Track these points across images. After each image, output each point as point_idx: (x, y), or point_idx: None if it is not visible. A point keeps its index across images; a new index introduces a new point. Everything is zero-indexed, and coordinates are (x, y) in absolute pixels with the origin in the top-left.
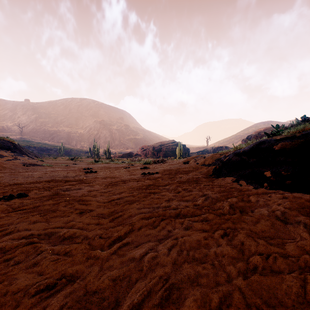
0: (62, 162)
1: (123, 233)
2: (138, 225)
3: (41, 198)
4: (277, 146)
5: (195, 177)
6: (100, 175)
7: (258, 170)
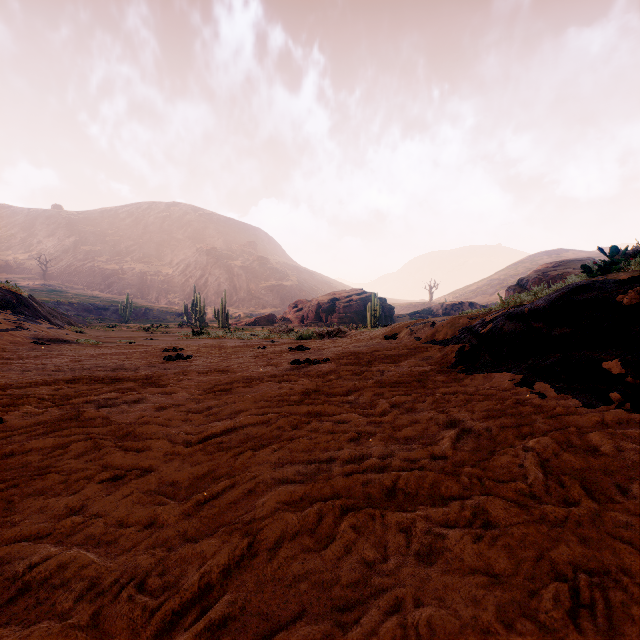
0: (124, 336)
1: (217, 572)
2: (269, 536)
3: (31, 428)
4: (626, 295)
5: (418, 371)
6: (198, 365)
7: (582, 356)
